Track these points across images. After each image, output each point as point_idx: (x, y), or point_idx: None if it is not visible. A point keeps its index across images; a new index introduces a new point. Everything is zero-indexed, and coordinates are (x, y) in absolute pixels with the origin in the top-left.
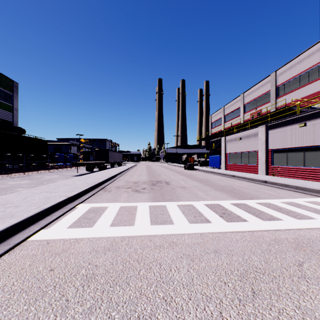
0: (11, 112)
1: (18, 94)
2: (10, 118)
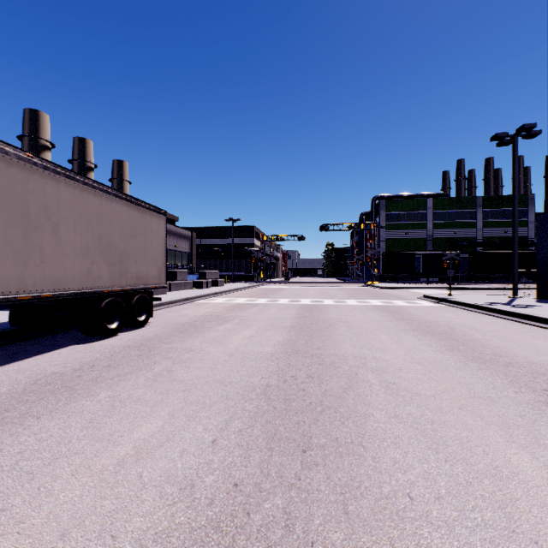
0: (525, 226)
1: (534, 206)
2: (523, 233)
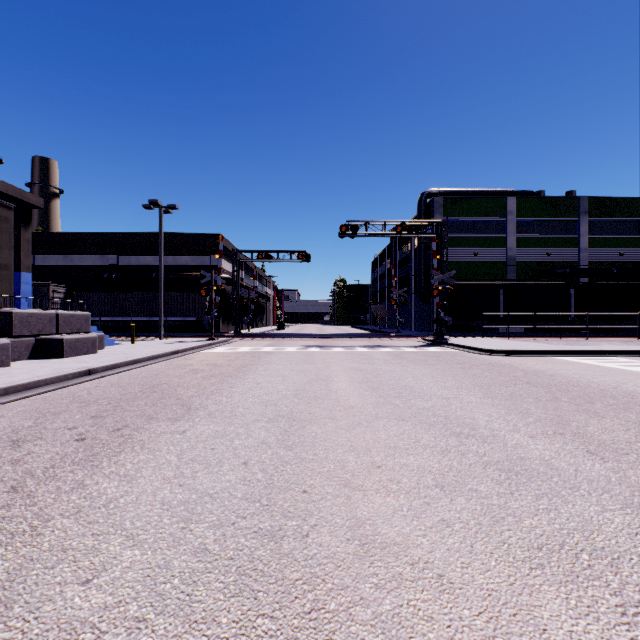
0: None
1: None
2: None
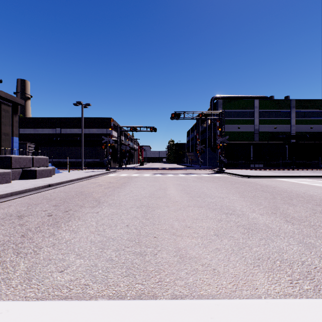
0: None
1: None
2: None
